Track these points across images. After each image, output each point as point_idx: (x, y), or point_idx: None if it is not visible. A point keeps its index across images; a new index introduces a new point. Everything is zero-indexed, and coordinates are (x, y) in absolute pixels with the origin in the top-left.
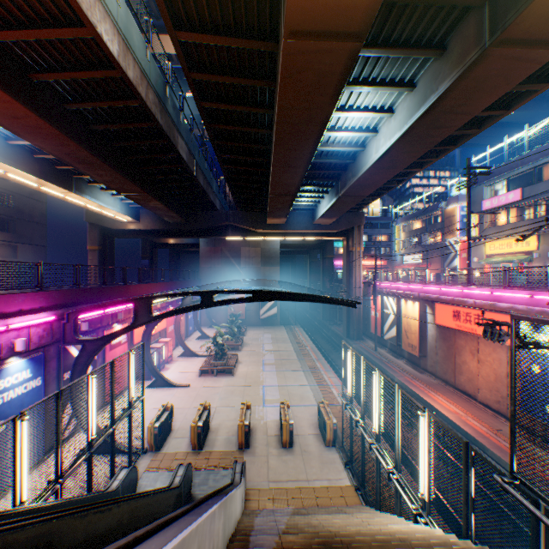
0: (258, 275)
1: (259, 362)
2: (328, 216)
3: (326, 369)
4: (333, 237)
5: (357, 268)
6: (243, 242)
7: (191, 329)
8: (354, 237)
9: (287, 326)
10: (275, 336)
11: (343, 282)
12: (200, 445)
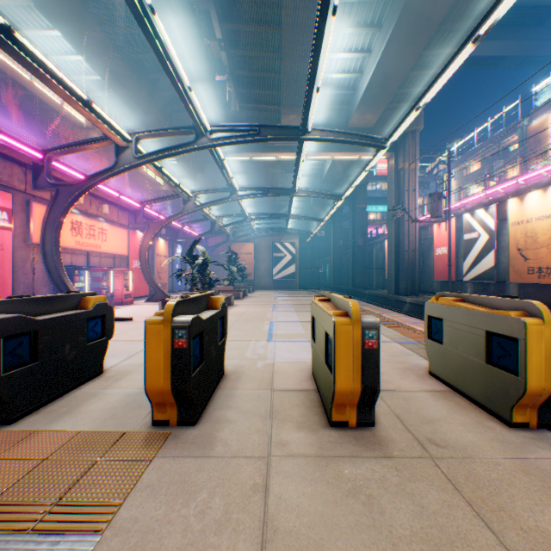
0: (270, 225)
1: (267, 305)
2: (375, 96)
3: (382, 311)
4: (374, 152)
5: (410, 193)
6: (251, 182)
7: (180, 285)
8: (407, 147)
9: (308, 290)
10: (293, 293)
11: (388, 218)
12: (0, 408)
